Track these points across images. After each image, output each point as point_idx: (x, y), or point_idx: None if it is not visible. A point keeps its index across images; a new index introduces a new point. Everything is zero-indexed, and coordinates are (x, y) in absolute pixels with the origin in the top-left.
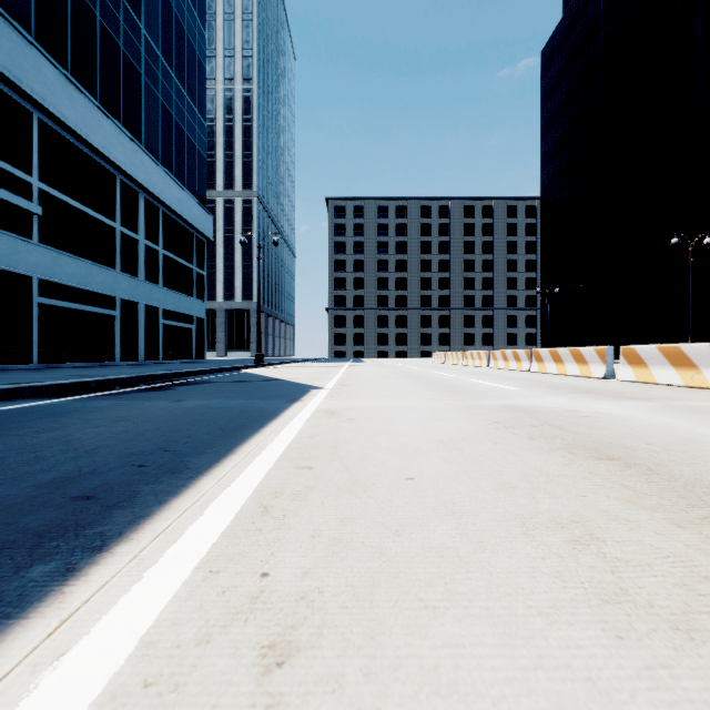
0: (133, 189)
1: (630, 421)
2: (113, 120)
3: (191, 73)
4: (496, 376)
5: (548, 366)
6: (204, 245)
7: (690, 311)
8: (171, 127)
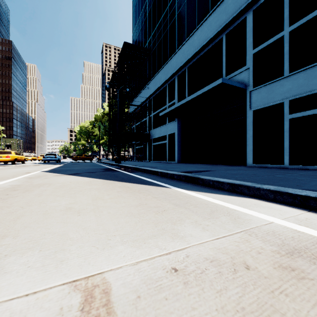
0: None
1: None
2: None
3: None
4: None
5: None
6: None
7: None
8: None
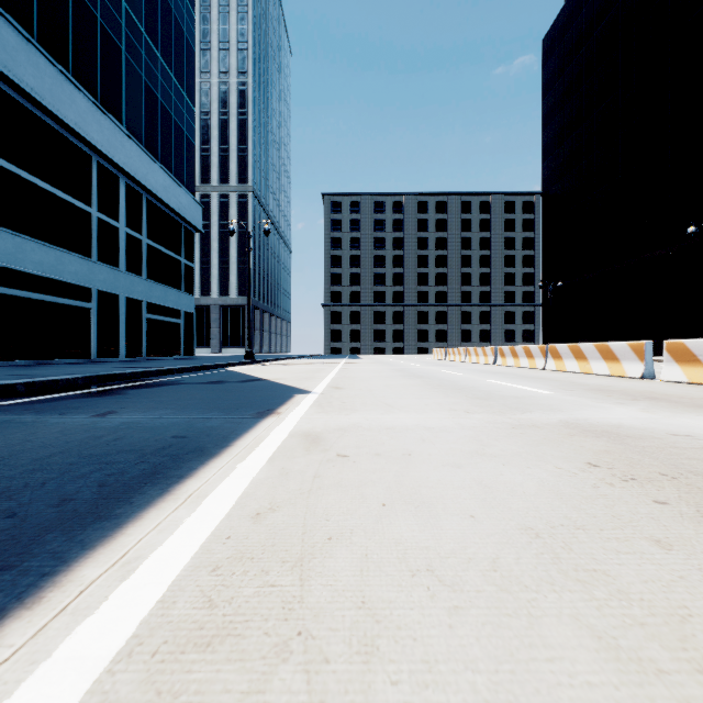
0: (112, 172)
1: None
2: (88, 95)
3: (178, 55)
4: (512, 375)
5: (568, 364)
6: (193, 236)
7: None
8: (156, 109)
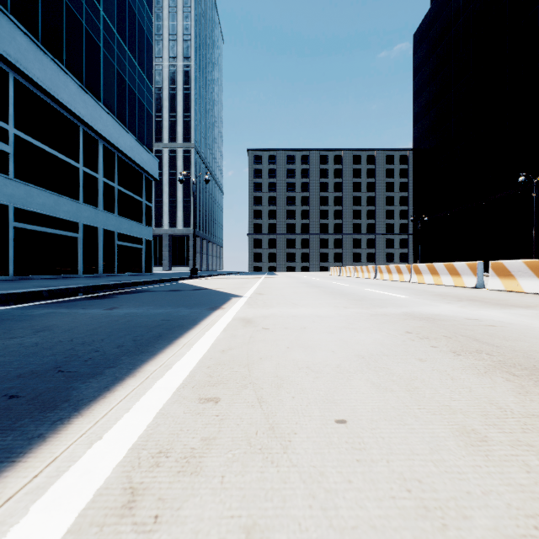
0: (94, 137)
1: (537, 330)
2: (77, 81)
3: (141, 48)
4: (385, 286)
5: (426, 278)
6: (152, 183)
7: (534, 234)
8: (125, 89)
